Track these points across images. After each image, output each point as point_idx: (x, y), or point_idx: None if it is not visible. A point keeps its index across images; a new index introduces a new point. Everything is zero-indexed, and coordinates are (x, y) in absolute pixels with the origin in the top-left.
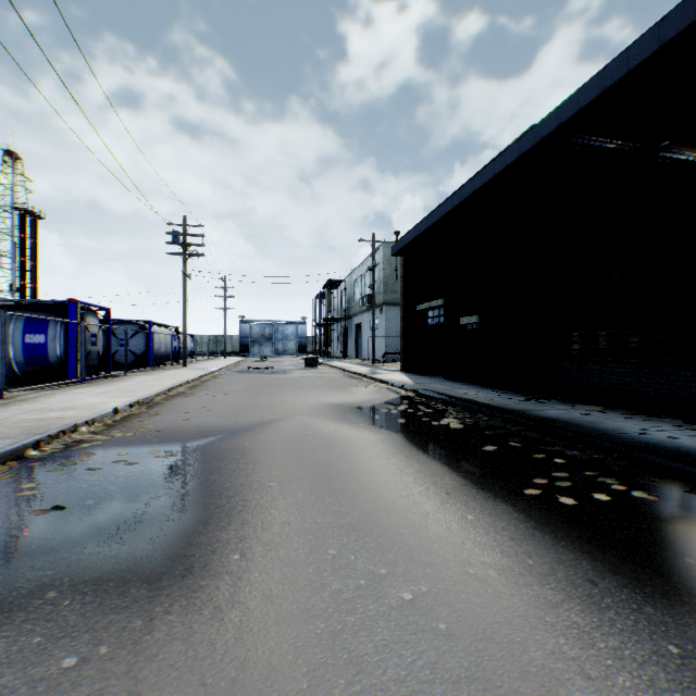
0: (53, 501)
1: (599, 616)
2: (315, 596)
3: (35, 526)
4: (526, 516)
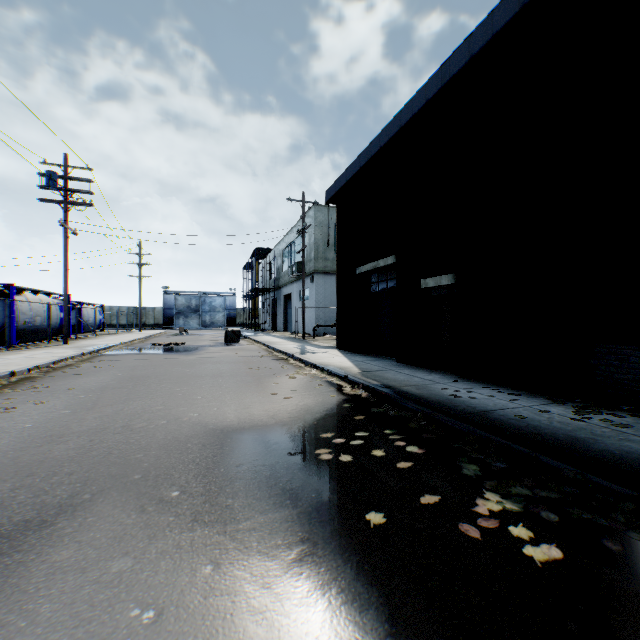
0: None
1: None
2: None
3: None
4: None
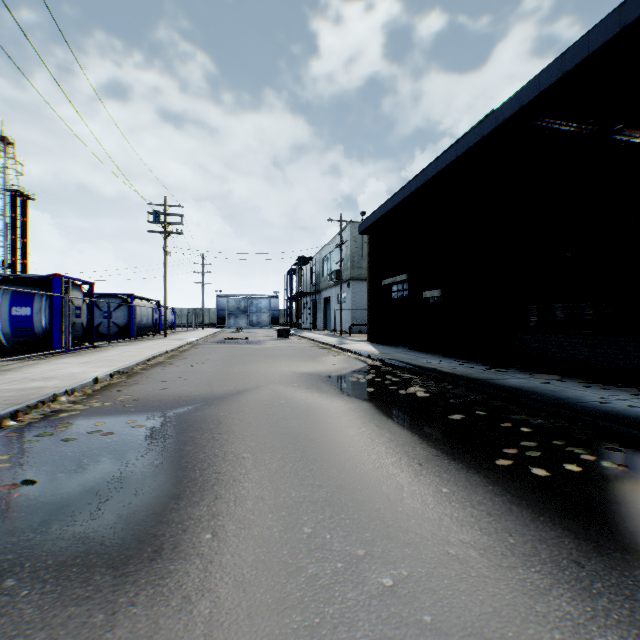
0: (25, 475)
1: (592, 604)
2: (291, 582)
3: (2, 503)
4: (501, 488)
